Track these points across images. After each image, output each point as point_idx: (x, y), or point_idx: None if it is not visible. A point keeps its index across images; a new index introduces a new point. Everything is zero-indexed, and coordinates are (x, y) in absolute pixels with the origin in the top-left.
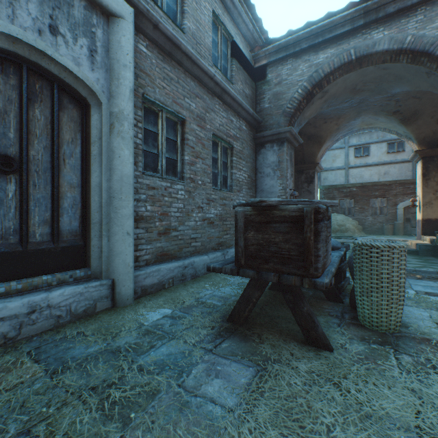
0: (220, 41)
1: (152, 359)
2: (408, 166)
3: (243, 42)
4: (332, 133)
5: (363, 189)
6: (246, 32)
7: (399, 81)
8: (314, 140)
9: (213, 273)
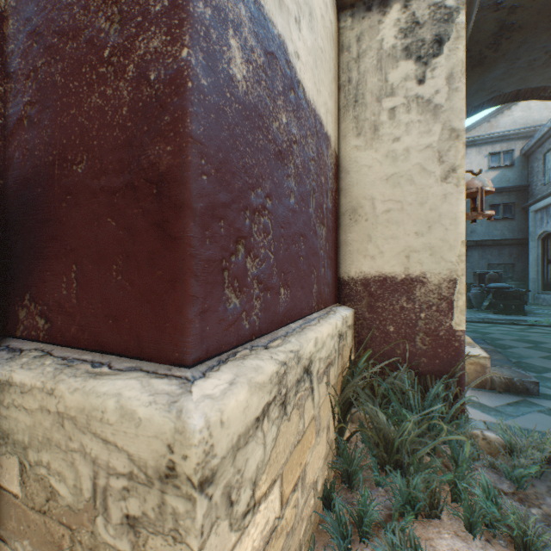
0: None
1: None
2: None
3: None
4: None
5: None
6: None
7: (479, 86)
8: None
9: None
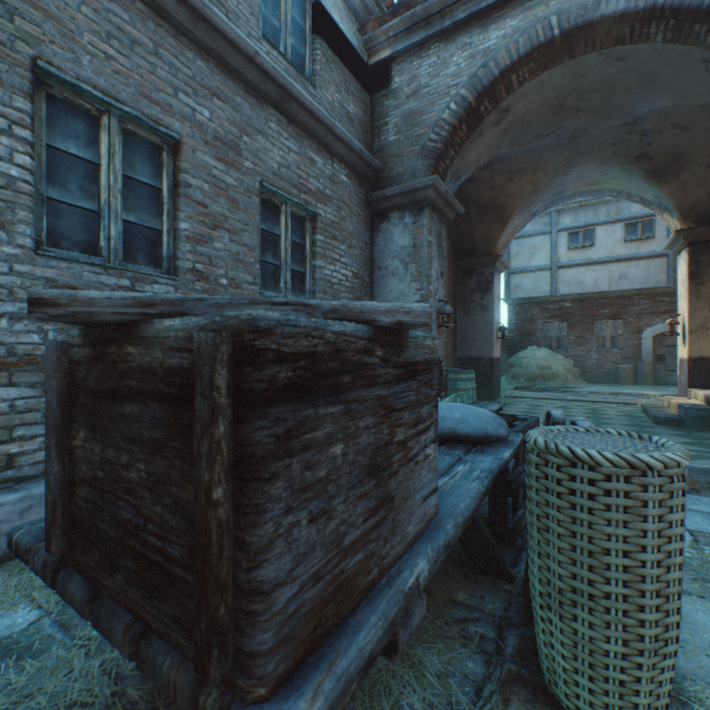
0: None
1: None
2: (660, 264)
3: (341, 9)
4: (524, 200)
5: (583, 304)
6: None
7: (648, 86)
8: (492, 214)
9: None
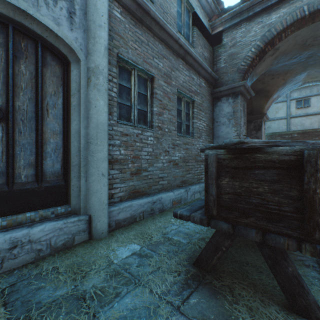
0: (183, 12)
1: (114, 316)
2: None
3: (202, 13)
4: (278, 87)
5: (304, 135)
6: (205, 4)
7: None
8: (262, 94)
9: (177, 207)
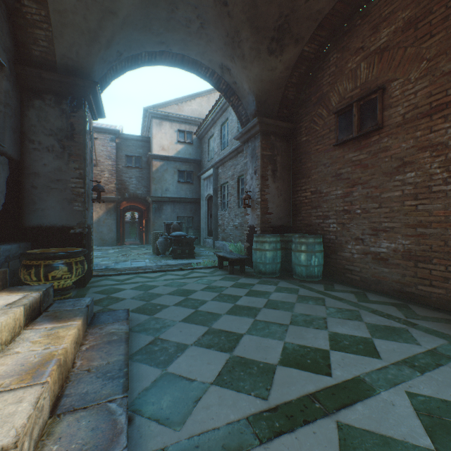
0: None
1: None
2: None
3: None
4: None
5: None
6: None
7: (146, 21)
8: None
9: None
